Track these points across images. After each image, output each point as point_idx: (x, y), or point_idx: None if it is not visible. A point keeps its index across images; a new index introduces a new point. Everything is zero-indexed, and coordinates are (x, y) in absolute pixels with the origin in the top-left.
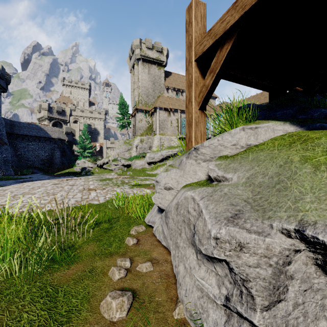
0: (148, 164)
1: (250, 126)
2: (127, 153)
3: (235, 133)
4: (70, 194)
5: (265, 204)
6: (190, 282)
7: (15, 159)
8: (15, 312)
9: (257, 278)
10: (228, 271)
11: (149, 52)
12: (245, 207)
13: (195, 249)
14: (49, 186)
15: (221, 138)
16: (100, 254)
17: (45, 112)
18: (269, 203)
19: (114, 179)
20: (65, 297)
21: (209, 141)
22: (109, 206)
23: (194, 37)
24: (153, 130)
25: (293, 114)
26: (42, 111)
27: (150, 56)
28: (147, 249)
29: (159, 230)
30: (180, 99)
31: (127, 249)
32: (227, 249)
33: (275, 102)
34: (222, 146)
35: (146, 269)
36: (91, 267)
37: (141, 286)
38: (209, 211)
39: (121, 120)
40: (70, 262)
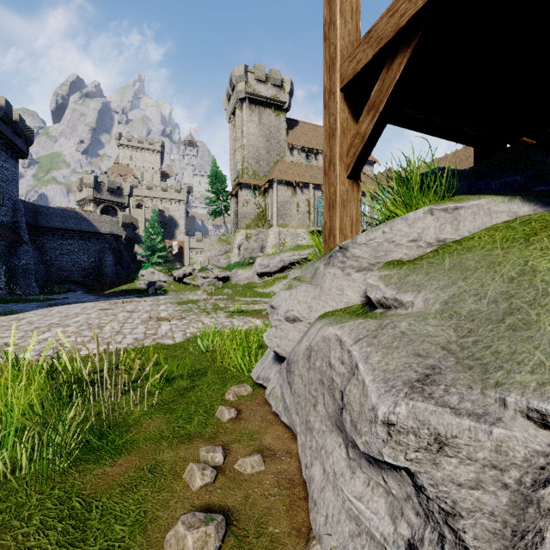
0: (259, 276)
1: (443, 206)
2: (224, 257)
3: (416, 218)
4: (126, 327)
5: (486, 355)
6: (335, 502)
7: (41, 268)
8: (9, 549)
9: (477, 512)
10: (412, 490)
11: (260, 87)
12: (444, 361)
13: (344, 438)
14: (93, 312)
15: (389, 228)
16: (171, 437)
17: (89, 191)
18: (494, 354)
19: (202, 302)
20: (102, 521)
21: (367, 235)
22: (190, 348)
23: (340, 47)
24: (267, 219)
25: (523, 184)
26: (85, 189)
27: (262, 95)
28: (254, 428)
29: (276, 394)
30: (313, 166)
31: (219, 428)
32: (410, 447)
33: (488, 164)
34: (391, 243)
35: (253, 467)
36: (154, 462)
37: (242, 502)
38: (371, 367)
39: (213, 203)
40: (117, 452)
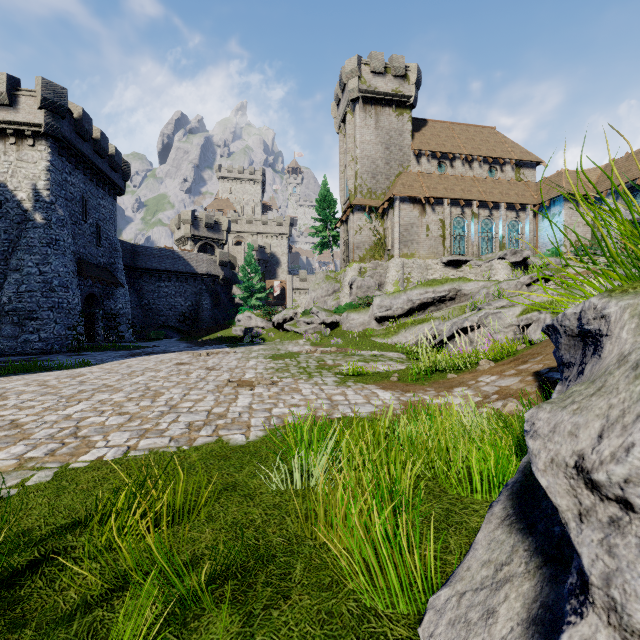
0: (378, 321)
1: None
2: (332, 298)
3: None
4: (189, 397)
5: None
6: None
7: (139, 313)
8: None
9: None
10: None
11: (377, 81)
12: None
13: None
14: (165, 368)
15: None
16: None
17: (186, 228)
18: None
19: (303, 355)
20: None
21: None
22: (265, 469)
23: None
24: (386, 248)
25: None
26: (183, 226)
27: (380, 91)
28: None
29: None
30: (448, 176)
31: None
32: None
33: None
34: None
35: None
36: None
37: None
38: None
39: (319, 233)
40: None
